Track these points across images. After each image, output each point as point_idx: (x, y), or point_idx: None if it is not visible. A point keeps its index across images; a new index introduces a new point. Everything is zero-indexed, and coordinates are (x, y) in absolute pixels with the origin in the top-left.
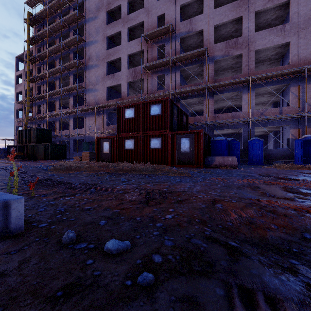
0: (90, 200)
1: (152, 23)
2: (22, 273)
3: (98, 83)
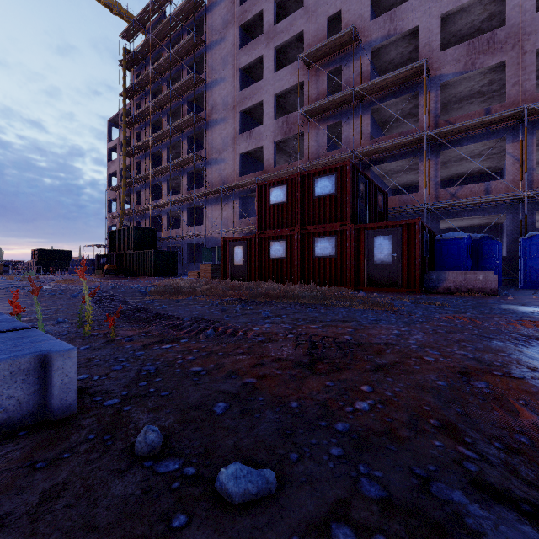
0: (202, 354)
1: (318, 31)
2: (35, 529)
3: (227, 148)
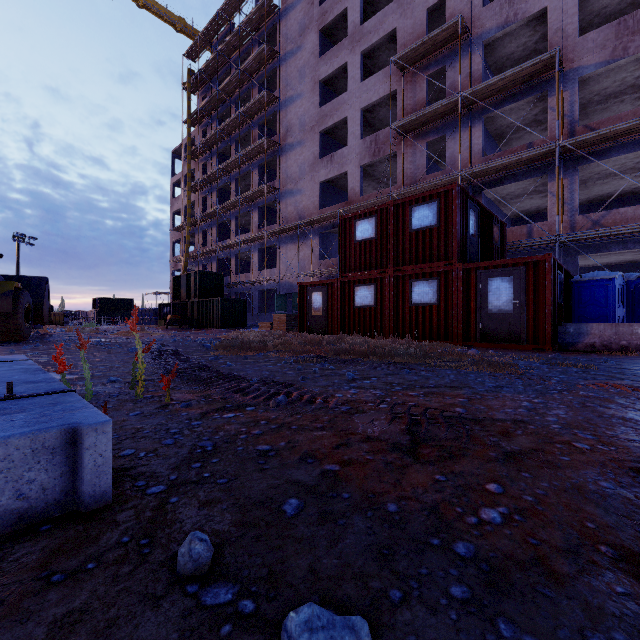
0: (271, 427)
1: (414, 27)
2: None
3: (304, 177)
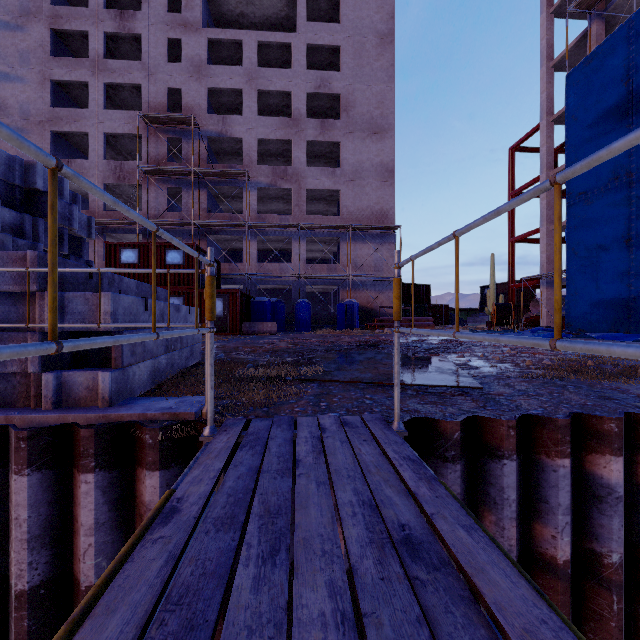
0: None
1: (157, 94)
2: None
3: None
